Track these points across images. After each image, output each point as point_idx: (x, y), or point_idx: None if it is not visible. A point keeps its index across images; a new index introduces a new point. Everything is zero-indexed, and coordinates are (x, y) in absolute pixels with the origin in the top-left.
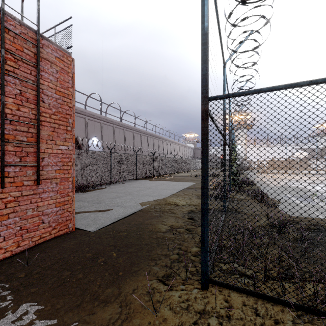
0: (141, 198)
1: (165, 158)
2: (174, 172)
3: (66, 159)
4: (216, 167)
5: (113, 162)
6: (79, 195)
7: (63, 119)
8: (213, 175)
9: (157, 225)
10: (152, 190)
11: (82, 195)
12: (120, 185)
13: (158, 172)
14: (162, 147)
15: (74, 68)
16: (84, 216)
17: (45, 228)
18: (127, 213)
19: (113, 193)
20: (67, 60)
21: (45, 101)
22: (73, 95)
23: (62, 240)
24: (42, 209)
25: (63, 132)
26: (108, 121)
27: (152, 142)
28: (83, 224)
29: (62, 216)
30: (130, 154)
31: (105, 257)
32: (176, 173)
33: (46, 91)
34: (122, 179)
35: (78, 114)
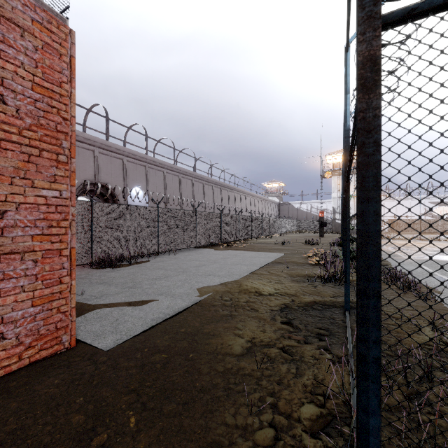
0: (200, 280)
1: (238, 216)
2: (251, 237)
3: (56, 215)
4: (311, 230)
5: (162, 222)
6: (106, 274)
7: (49, 141)
8: (310, 242)
9: (225, 337)
10: (219, 266)
11: (110, 273)
12: (172, 256)
13: (228, 238)
14: (234, 202)
15: (73, 47)
16: (102, 313)
17: (7, 348)
18: (175, 308)
19: (158, 270)
20: (58, 31)
21: (7, 101)
22: (71, 97)
23: (41, 371)
24: (1, 312)
25: (51, 165)
26: (156, 164)
27: (219, 194)
28: (94, 332)
29: (47, 323)
30: (186, 211)
31: (109, 431)
32: (254, 239)
33: (11, 83)
34: (175, 247)
35: (113, 153)
